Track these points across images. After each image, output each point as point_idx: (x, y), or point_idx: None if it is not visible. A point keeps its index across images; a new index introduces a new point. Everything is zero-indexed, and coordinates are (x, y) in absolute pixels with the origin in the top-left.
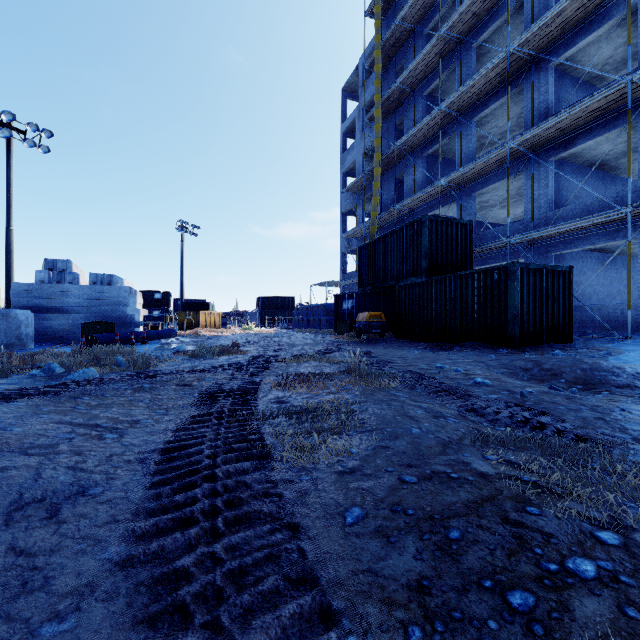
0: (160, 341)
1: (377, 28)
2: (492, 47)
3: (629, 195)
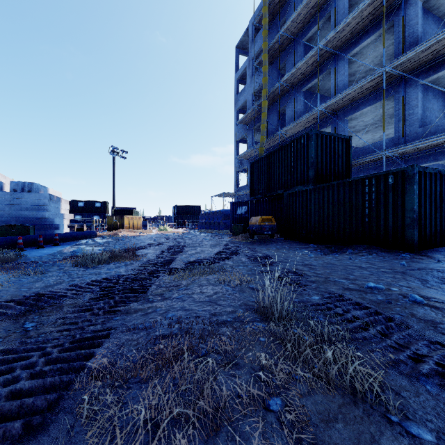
0: (76, 242)
1: None
2: None
3: None
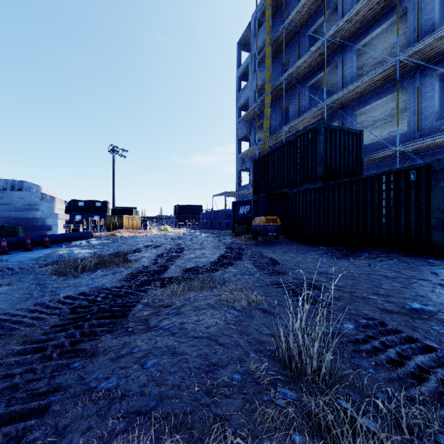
0: (69, 243)
1: None
2: None
3: None
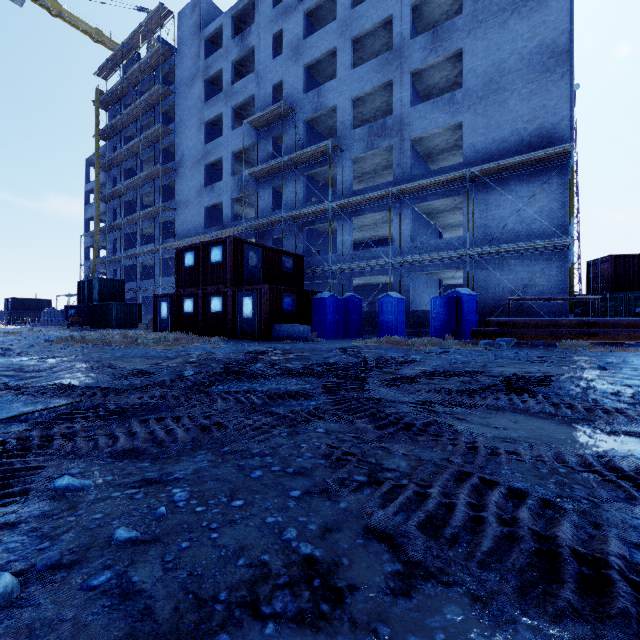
0: None
1: (97, 156)
2: (136, 208)
3: (160, 282)
